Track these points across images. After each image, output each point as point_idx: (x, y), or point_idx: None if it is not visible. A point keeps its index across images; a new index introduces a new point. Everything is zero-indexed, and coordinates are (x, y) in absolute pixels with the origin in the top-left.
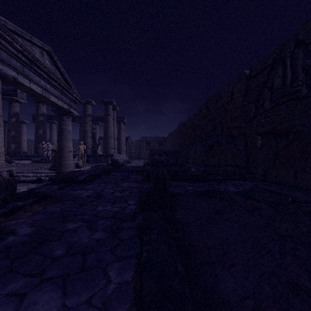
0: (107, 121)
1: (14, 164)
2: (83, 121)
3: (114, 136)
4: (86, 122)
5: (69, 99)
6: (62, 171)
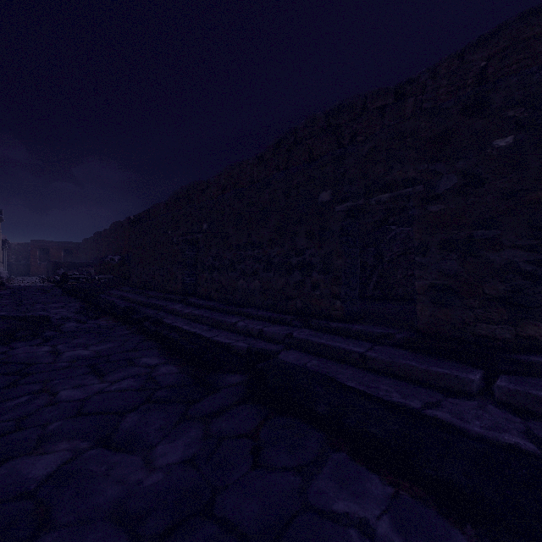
0: None
1: None
2: None
3: None
4: None
5: None
6: None
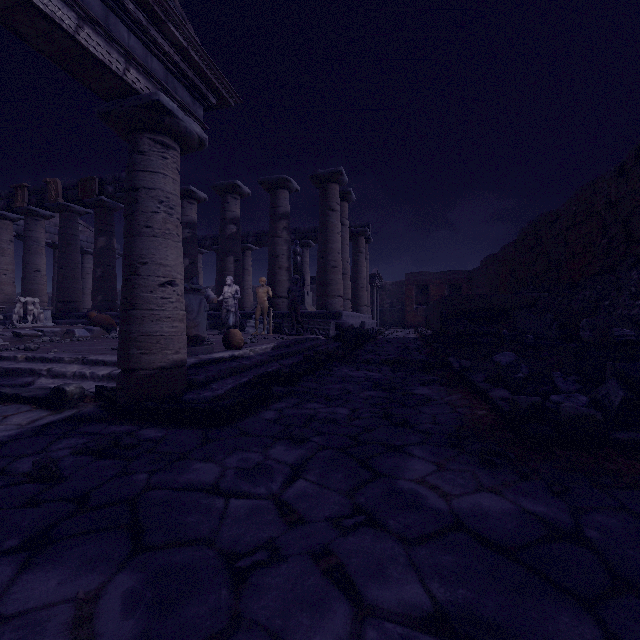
0: (325, 225)
1: (113, 335)
2: (270, 231)
3: (343, 267)
4: (276, 234)
5: (162, 66)
6: (135, 364)
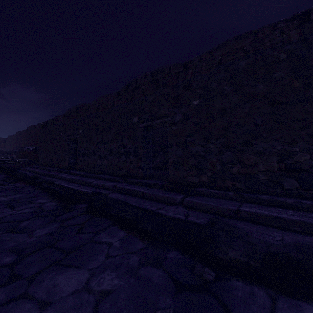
0: None
1: None
2: None
3: None
4: None
5: None
6: None
